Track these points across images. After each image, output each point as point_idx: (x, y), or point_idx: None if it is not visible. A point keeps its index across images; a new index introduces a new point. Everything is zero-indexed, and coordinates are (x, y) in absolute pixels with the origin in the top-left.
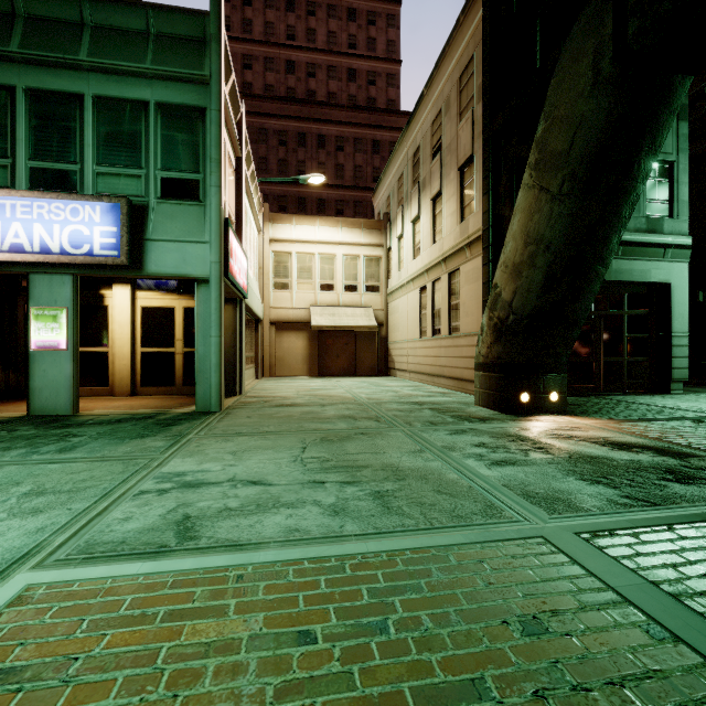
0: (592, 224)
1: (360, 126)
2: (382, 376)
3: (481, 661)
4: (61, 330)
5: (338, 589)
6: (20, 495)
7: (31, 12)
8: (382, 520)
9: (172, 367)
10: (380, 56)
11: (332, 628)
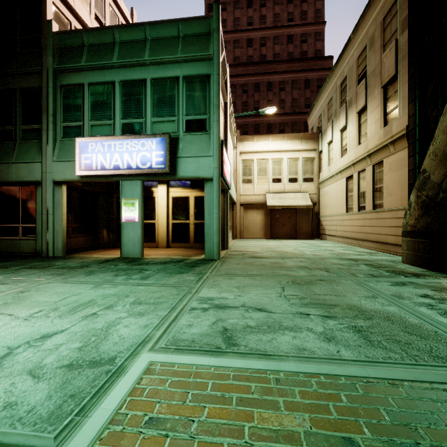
0: None
1: (295, 72)
2: (315, 239)
3: None
4: (136, 211)
5: (359, 405)
6: (130, 303)
7: (122, 39)
8: (368, 350)
9: (188, 232)
10: (309, 22)
11: (370, 441)
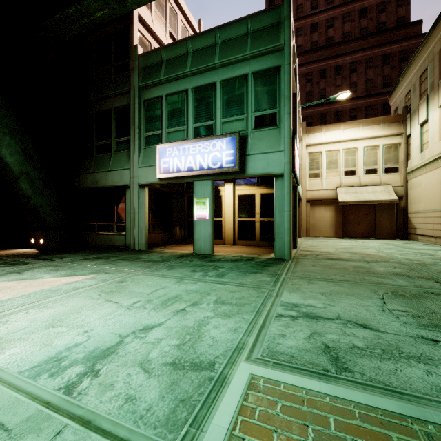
0: None
1: (370, 48)
2: (401, 240)
3: None
4: (206, 209)
5: None
6: (213, 302)
7: (194, 49)
8: None
9: (254, 230)
10: None
11: None
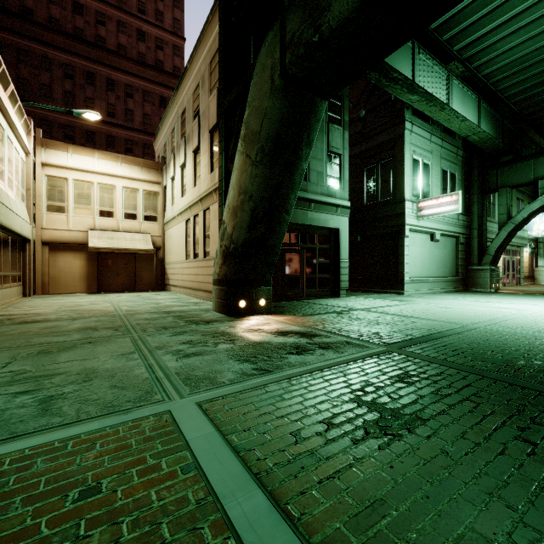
0: (278, 185)
1: (148, 81)
2: (158, 291)
3: (4, 542)
4: None
5: None
6: None
7: None
8: (28, 423)
9: None
10: (167, 28)
11: None
